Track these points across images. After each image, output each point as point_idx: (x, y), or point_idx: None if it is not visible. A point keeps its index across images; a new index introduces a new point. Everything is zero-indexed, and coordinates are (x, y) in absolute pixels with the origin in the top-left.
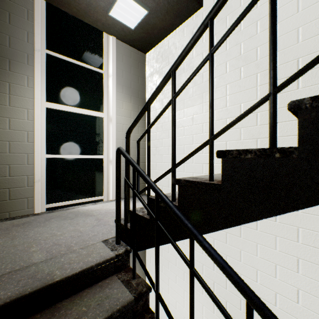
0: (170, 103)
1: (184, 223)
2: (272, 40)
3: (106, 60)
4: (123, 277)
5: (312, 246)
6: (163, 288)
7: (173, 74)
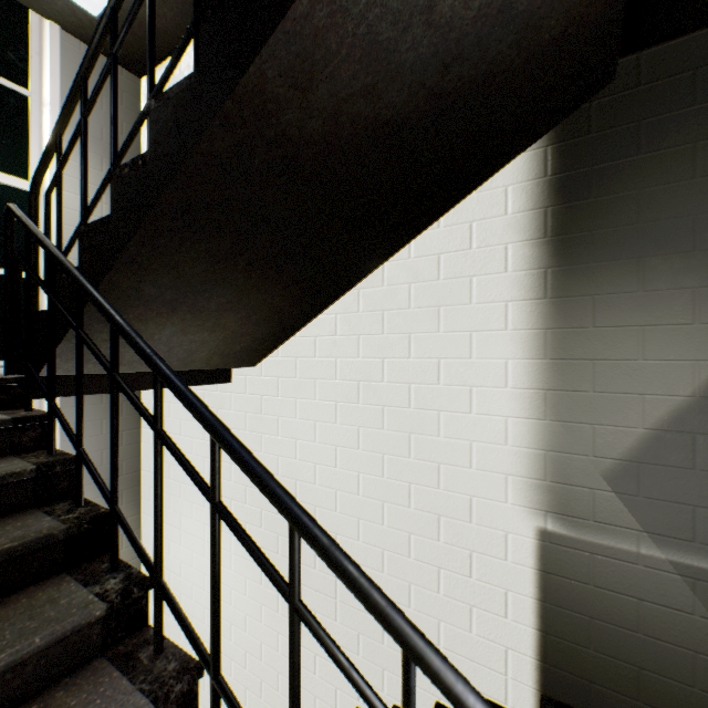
0: (80, 125)
1: (71, 273)
2: (149, 43)
3: (38, 70)
4: (8, 412)
5: (349, 381)
6: (172, 539)
7: (83, 81)
